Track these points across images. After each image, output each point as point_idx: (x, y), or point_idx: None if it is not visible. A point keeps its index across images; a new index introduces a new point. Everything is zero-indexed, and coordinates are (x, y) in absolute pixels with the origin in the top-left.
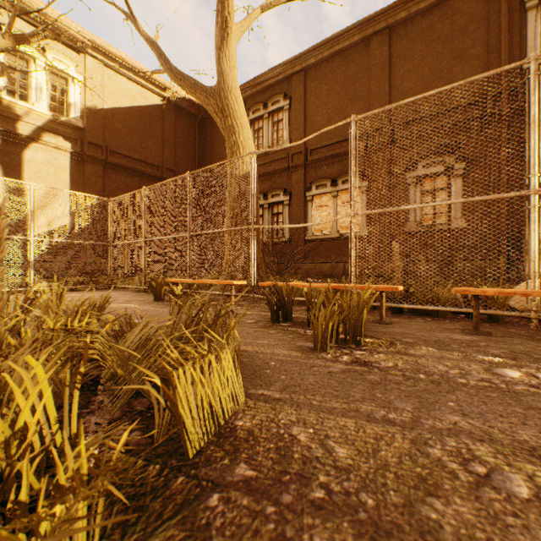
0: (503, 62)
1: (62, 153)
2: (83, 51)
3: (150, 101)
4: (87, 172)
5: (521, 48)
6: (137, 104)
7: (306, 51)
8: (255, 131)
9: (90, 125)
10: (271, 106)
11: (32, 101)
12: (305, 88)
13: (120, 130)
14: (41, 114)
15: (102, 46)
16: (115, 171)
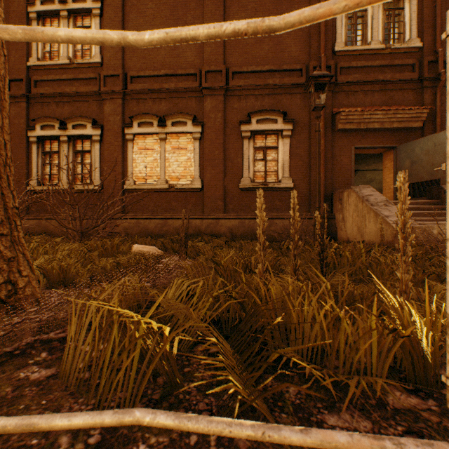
0: (322, 38)
1: None
2: None
3: None
4: None
5: (332, 33)
6: None
7: None
8: None
9: None
10: (73, 2)
11: None
12: None
13: None
14: None
15: None
16: None
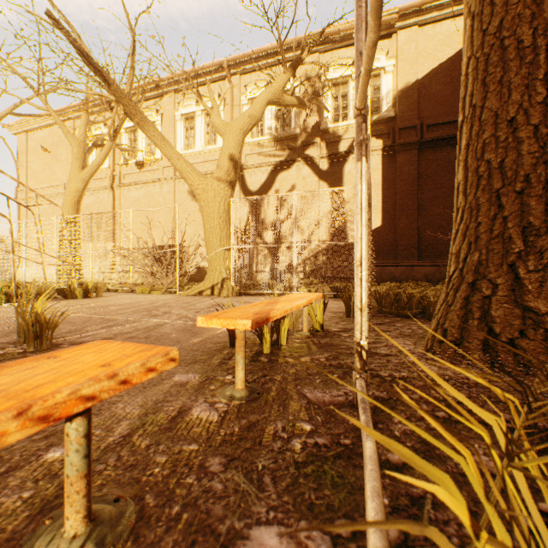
0: None
1: (373, 154)
2: (393, 31)
3: None
4: (398, 163)
5: None
6: None
7: None
8: None
9: (402, 109)
10: None
11: (349, 117)
12: None
13: (440, 94)
14: None
15: (410, 6)
16: (432, 149)
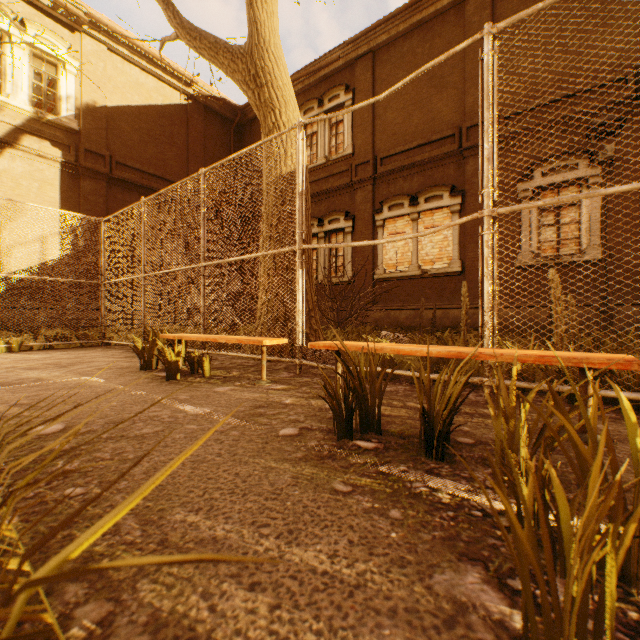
0: None
1: (49, 163)
2: (78, 28)
3: (171, 99)
4: (84, 189)
5: None
6: (153, 102)
7: (375, 23)
8: (307, 137)
9: (89, 127)
10: (328, 102)
11: (7, 93)
12: (374, 76)
13: (130, 136)
14: (20, 110)
15: (104, 22)
16: (123, 189)
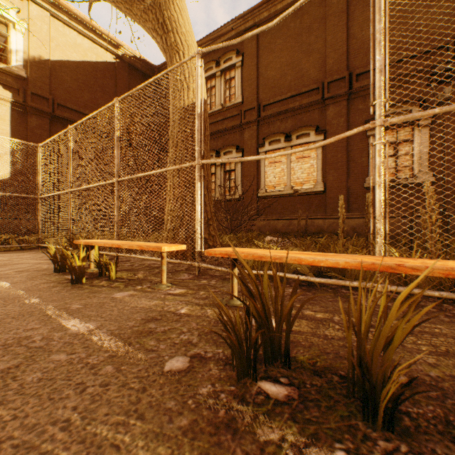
0: None
1: (0, 102)
2: None
3: (102, 57)
4: (31, 124)
5: None
6: (88, 59)
7: (259, 3)
8: (208, 90)
9: (35, 75)
10: (224, 63)
11: None
12: (258, 44)
13: (69, 84)
14: None
15: None
16: (63, 125)
